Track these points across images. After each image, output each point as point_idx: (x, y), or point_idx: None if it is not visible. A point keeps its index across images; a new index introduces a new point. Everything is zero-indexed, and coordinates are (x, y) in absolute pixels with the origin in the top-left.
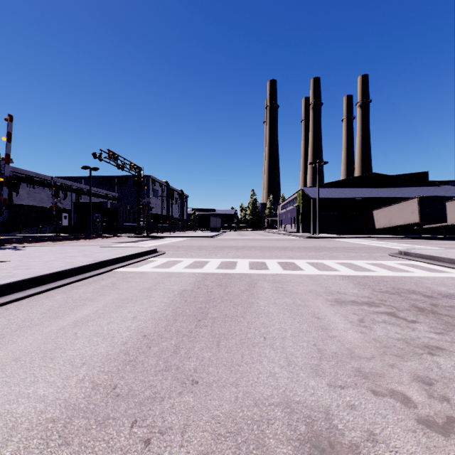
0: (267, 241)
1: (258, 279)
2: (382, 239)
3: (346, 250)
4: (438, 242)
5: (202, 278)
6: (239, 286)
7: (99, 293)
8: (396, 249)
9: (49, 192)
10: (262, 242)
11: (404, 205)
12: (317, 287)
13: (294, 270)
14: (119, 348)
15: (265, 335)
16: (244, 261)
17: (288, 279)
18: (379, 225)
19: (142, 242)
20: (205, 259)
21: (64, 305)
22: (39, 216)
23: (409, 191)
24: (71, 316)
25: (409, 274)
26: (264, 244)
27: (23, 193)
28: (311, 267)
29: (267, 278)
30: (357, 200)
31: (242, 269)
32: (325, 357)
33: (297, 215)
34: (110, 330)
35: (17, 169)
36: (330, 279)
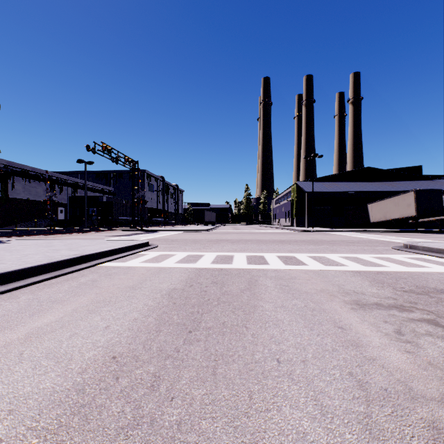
0: (263, 234)
1: (258, 276)
2: (377, 232)
3: (346, 243)
4: (436, 236)
5: (195, 274)
6: (238, 284)
7: (72, 293)
8: (397, 243)
9: (45, 186)
10: (258, 236)
11: (400, 198)
12: (328, 285)
13: (297, 265)
14: (72, 380)
15: (278, 357)
16: (241, 255)
17: (293, 275)
18: (374, 218)
19: (136, 236)
20: (199, 252)
21: (24, 309)
22: (35, 210)
23: (403, 185)
24: (26, 326)
25: (425, 269)
26: (260, 238)
27: (19, 187)
28: (315, 262)
29: (269, 274)
30: (351, 194)
31: (239, 264)
32: (374, 397)
33: (291, 209)
34: (69, 348)
35: (12, 163)
36: (340, 276)
